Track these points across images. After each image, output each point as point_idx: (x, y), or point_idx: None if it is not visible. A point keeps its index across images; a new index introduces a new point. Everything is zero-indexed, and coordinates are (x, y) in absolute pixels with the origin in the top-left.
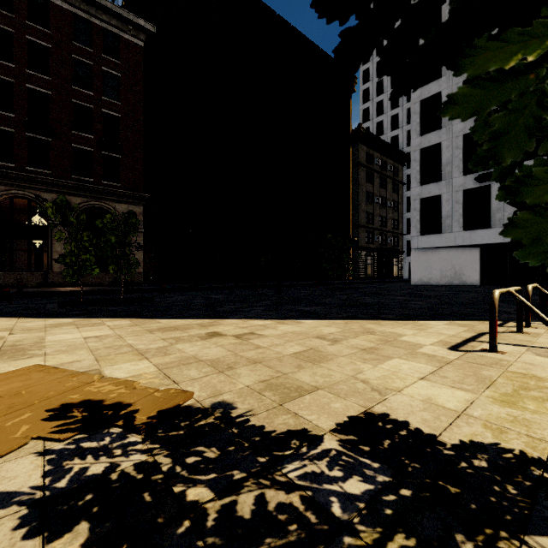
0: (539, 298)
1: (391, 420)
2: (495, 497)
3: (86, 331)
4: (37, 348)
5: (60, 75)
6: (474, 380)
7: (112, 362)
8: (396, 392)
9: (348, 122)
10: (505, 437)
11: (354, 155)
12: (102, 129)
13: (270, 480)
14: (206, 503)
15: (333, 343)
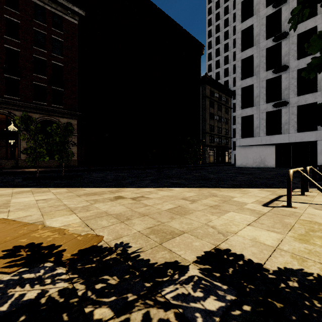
0: (312, 174)
1: (232, 254)
2: (307, 309)
3: (37, 196)
4: (4, 207)
5: (25, 40)
6: (281, 225)
7: (52, 216)
8: (234, 234)
9: (199, 72)
10: (306, 265)
11: (202, 91)
12: (52, 73)
13: (153, 301)
14: (108, 321)
15: (192, 202)
